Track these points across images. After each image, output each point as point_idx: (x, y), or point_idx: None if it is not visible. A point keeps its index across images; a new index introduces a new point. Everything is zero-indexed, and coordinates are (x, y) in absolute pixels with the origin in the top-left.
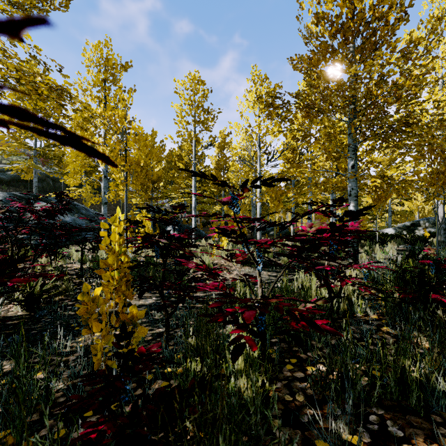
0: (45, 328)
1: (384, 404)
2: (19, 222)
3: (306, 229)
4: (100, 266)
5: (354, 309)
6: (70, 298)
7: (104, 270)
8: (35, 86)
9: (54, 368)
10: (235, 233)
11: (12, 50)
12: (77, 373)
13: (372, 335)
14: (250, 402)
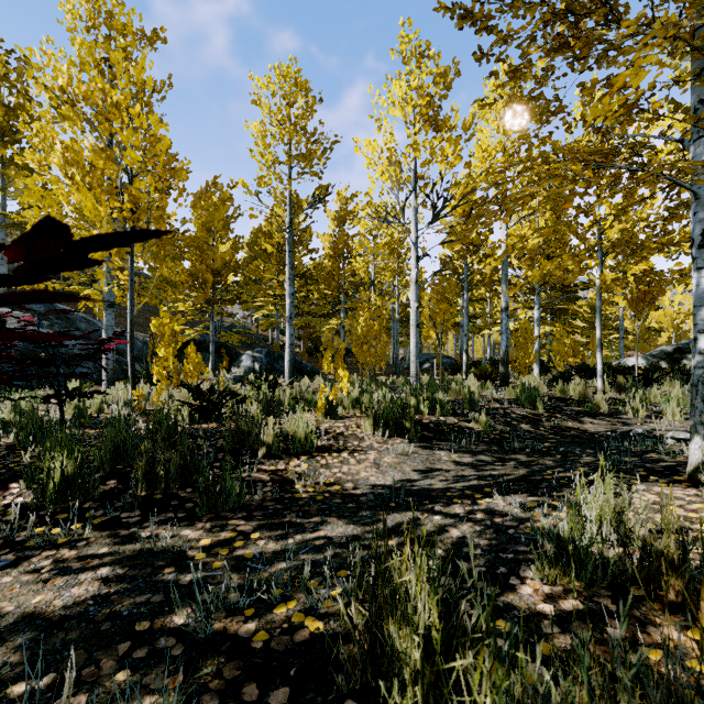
0: None
1: None
2: None
3: None
4: None
5: None
6: None
7: None
8: None
9: None
10: None
11: None
12: None
13: None
14: None
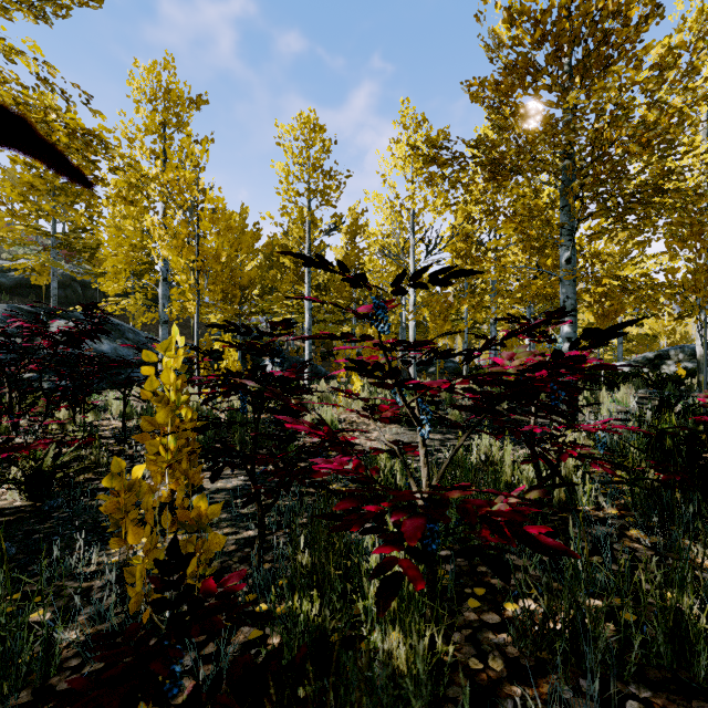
0: (57, 530)
1: (648, 677)
2: (21, 352)
3: (503, 363)
4: (142, 428)
5: (580, 500)
6: (102, 477)
7: (149, 435)
8: (47, 129)
9: (66, 603)
10: (382, 370)
11: (11, 71)
12: (105, 613)
13: (612, 544)
14: (409, 678)
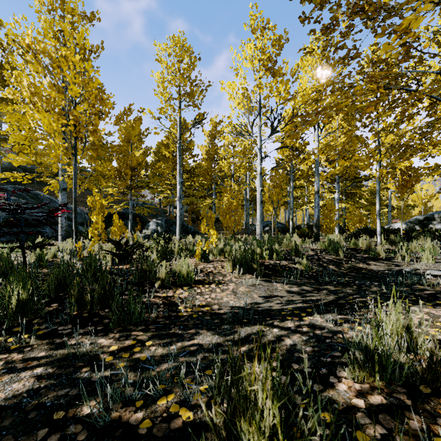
0: None
1: None
2: None
3: None
4: None
5: None
6: None
7: None
8: None
9: None
10: None
11: None
12: None
13: None
14: None
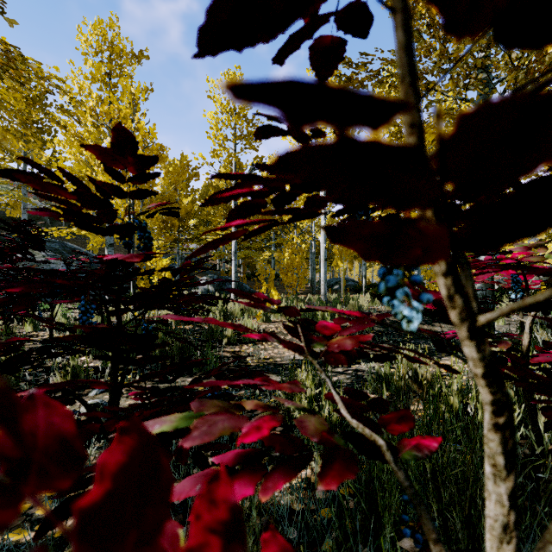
0: None
1: None
2: None
3: None
4: None
5: None
6: None
7: None
8: None
9: None
10: None
11: None
12: None
13: None
14: None
